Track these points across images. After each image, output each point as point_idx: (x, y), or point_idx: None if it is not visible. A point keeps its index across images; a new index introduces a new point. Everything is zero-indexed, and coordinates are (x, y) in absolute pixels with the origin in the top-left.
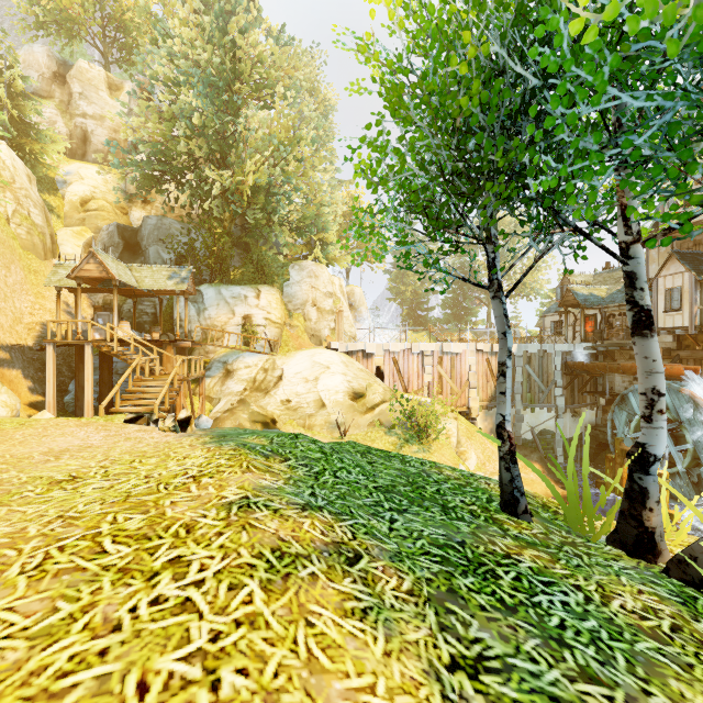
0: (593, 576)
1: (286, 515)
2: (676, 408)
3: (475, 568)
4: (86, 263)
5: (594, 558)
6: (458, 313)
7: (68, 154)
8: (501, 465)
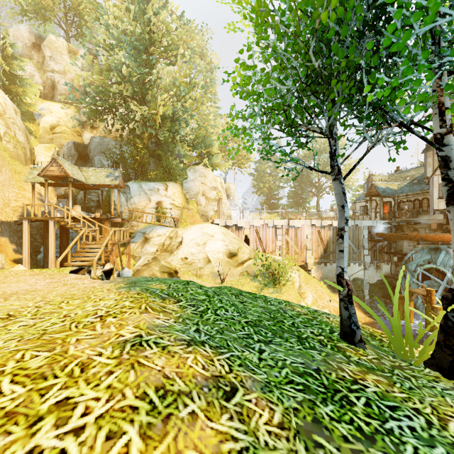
0: (425, 398)
1: (172, 351)
2: (446, 263)
3: (331, 395)
4: (50, 166)
5: (420, 380)
6: (298, 201)
7: (42, 96)
8: (341, 305)
